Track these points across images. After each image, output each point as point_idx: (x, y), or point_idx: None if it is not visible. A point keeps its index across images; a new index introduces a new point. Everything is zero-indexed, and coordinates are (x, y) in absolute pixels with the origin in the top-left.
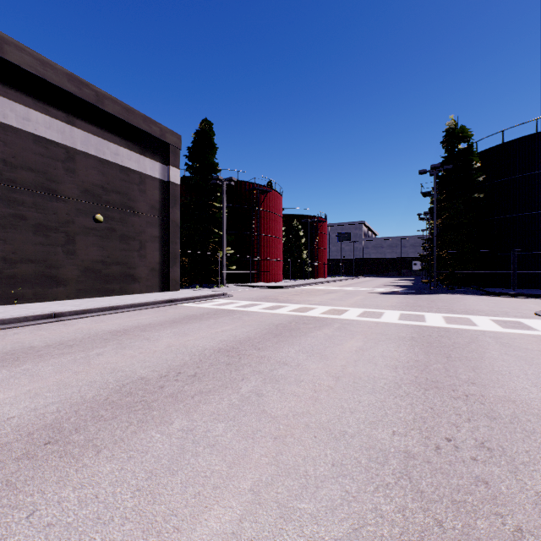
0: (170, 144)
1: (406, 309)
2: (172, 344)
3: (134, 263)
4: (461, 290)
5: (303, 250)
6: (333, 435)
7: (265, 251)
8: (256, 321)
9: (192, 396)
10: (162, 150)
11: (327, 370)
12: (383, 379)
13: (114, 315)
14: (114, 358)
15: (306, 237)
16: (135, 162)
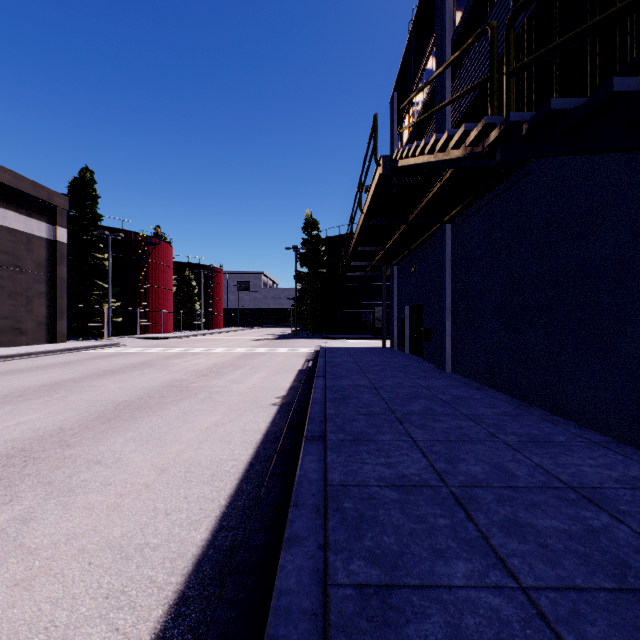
0: (57, 206)
1: (254, 347)
2: (111, 363)
3: (22, 317)
4: (312, 336)
5: (196, 301)
6: (187, 369)
7: (154, 303)
8: (155, 355)
9: (138, 369)
10: (49, 211)
11: (191, 363)
12: (210, 363)
13: (36, 358)
14: (86, 367)
15: (200, 287)
16: (23, 224)
